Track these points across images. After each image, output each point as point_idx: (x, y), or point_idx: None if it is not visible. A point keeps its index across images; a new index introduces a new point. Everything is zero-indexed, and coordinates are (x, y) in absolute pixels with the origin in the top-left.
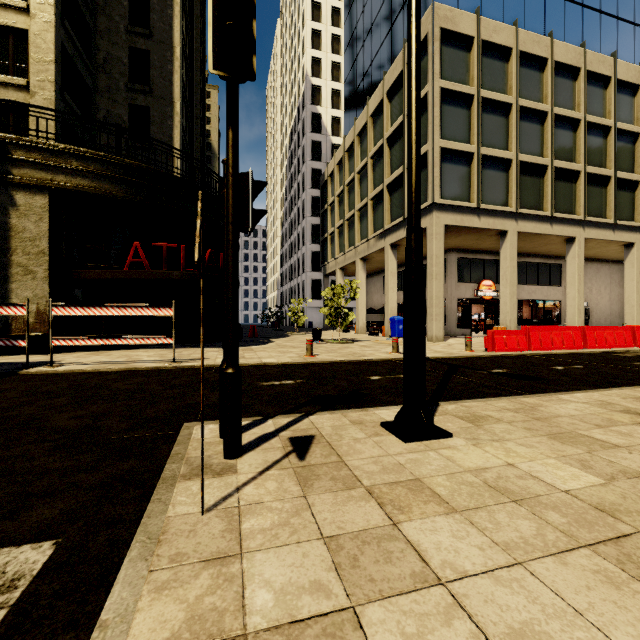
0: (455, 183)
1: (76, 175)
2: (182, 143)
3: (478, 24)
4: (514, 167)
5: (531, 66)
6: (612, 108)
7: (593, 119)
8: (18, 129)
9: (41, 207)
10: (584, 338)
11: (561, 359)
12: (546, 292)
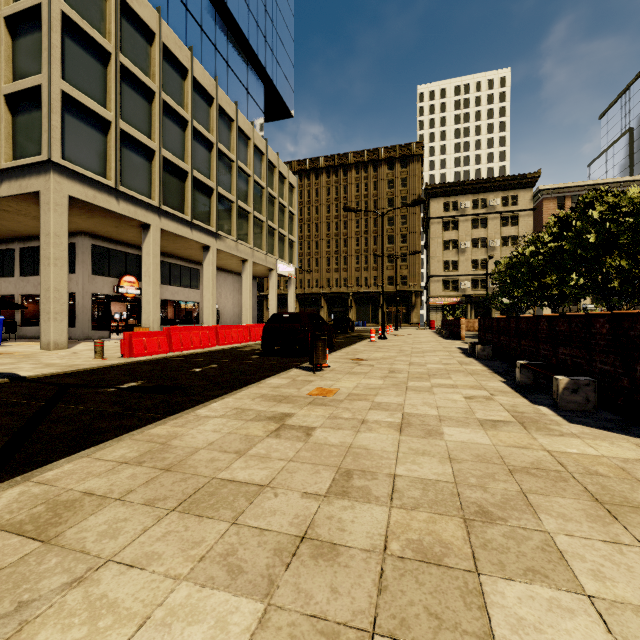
0: (86, 148)
1: None
2: None
3: None
4: (158, 160)
5: (174, 67)
6: (235, 147)
7: (223, 148)
8: None
9: None
10: (217, 336)
11: (200, 359)
12: (188, 294)
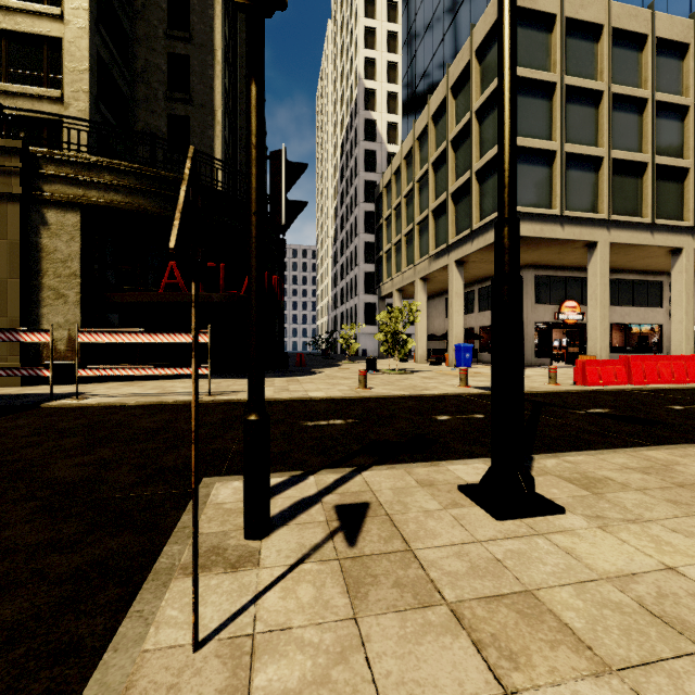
0: (533, 187)
1: (109, 190)
2: (224, 155)
3: None
4: (606, 166)
5: (627, 45)
6: None
7: None
8: (49, 142)
9: (73, 225)
10: None
11: (675, 396)
12: (643, 314)
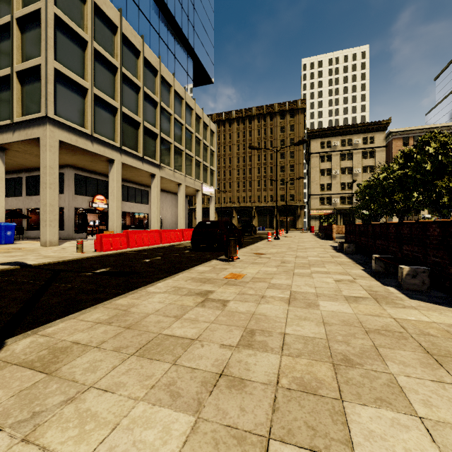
0: (71, 107)
1: None
2: None
3: None
4: (119, 114)
5: (131, 50)
6: (173, 104)
7: (164, 106)
8: None
9: None
10: (161, 237)
11: (148, 253)
12: (140, 208)
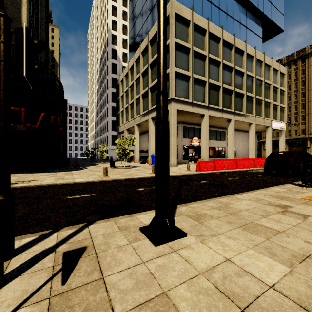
0: (182, 89)
1: None
2: None
3: (192, 15)
4: (207, 85)
5: (214, 40)
6: (245, 64)
7: (238, 68)
8: None
9: None
10: (236, 164)
11: (229, 174)
12: (219, 143)
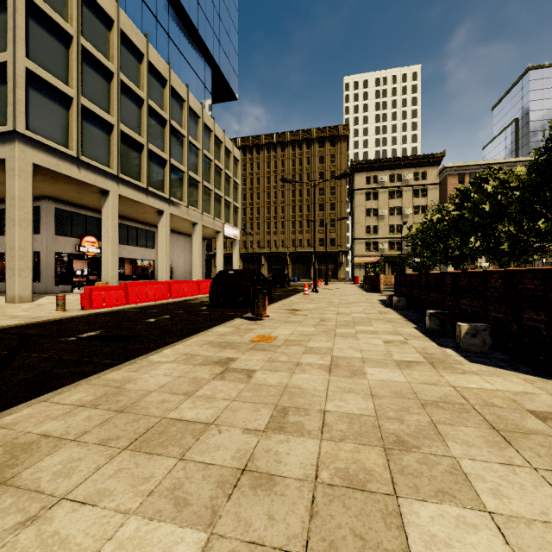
0: (49, 120)
1: None
2: None
3: None
4: (116, 133)
5: (131, 51)
6: (186, 124)
7: (175, 125)
8: None
9: None
10: (170, 290)
11: (154, 310)
12: (144, 253)
